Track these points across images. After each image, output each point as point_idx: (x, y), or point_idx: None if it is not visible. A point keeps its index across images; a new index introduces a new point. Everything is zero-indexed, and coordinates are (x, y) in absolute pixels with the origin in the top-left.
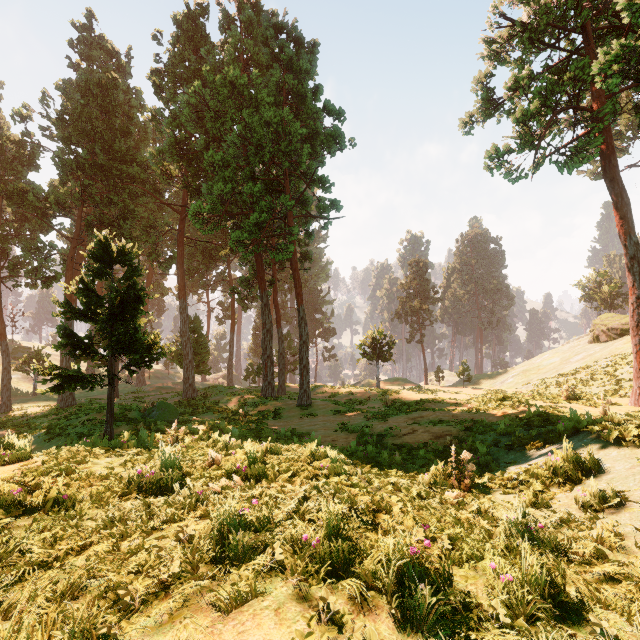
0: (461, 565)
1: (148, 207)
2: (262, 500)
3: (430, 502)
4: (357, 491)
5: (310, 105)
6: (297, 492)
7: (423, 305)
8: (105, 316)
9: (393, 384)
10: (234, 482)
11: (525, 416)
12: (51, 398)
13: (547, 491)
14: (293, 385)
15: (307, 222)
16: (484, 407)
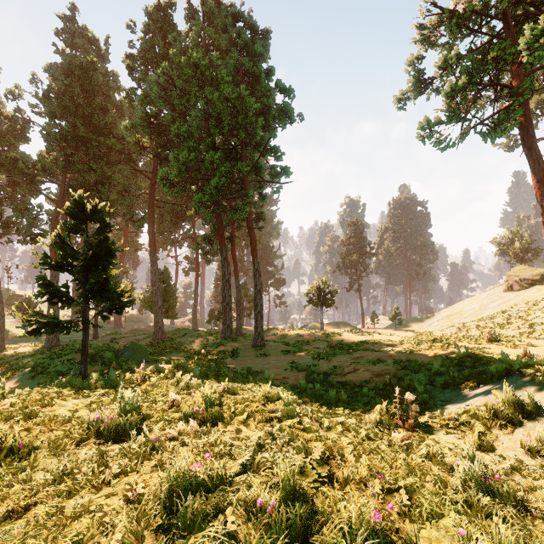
0: (421, 523)
1: (123, 174)
2: (217, 448)
3: (379, 444)
4: (310, 435)
5: (264, 84)
6: (251, 440)
7: (360, 259)
8: (79, 267)
9: (335, 327)
10: (191, 426)
11: (455, 357)
12: (40, 339)
13: (489, 432)
14: (249, 328)
15: (261, 186)
16: (417, 348)
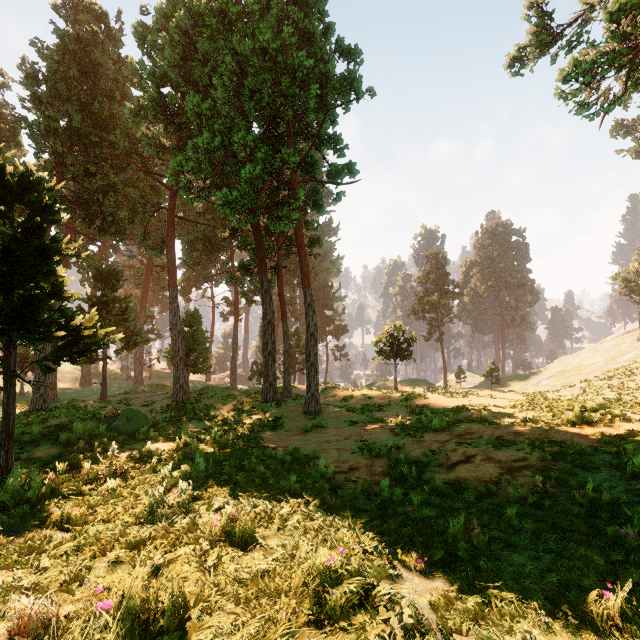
0: None
1: (140, 187)
2: None
3: None
4: None
5: (319, 44)
6: None
7: (443, 300)
8: None
9: (411, 385)
10: None
11: None
12: None
13: None
14: (301, 386)
15: (316, 193)
16: (558, 421)
